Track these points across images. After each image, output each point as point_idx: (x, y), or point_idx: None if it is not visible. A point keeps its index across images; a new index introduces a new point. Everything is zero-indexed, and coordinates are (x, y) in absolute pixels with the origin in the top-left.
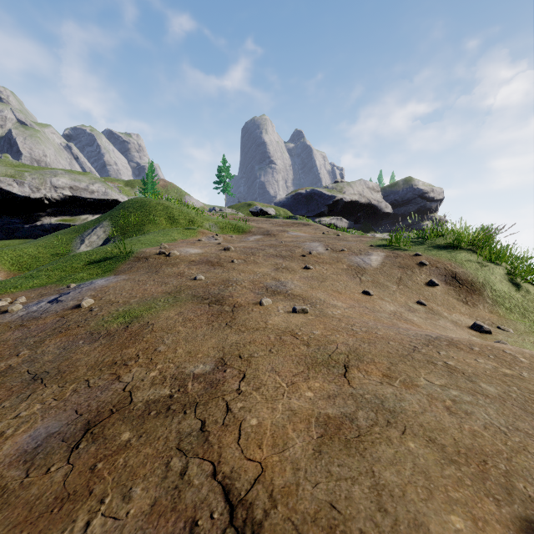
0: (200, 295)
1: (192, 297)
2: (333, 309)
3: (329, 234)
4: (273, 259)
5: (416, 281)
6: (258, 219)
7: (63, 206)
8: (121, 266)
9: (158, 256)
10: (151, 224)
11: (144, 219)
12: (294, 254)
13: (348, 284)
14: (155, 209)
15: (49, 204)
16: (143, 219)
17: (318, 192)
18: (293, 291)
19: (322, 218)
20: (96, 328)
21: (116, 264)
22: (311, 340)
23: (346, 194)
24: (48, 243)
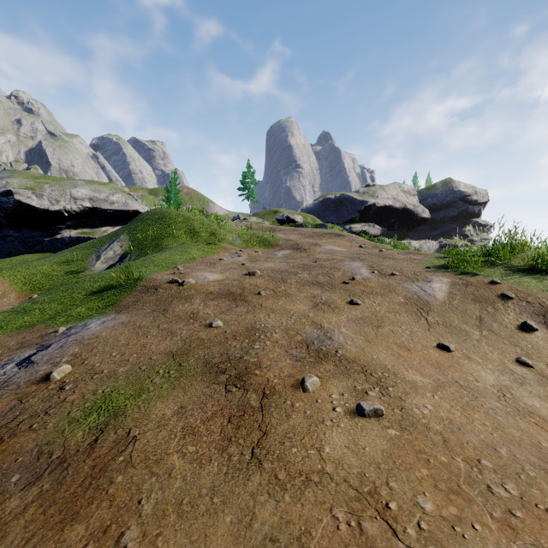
0: (215, 362)
1: (203, 366)
2: (417, 399)
3: (367, 248)
4: (308, 288)
5: (504, 323)
6: (285, 229)
7: (83, 218)
8: (125, 299)
9: (170, 285)
10: (170, 238)
11: (163, 232)
12: (333, 281)
13: (413, 329)
14: (175, 220)
15: (69, 217)
16: (161, 233)
17: (348, 197)
18: (344, 351)
19: (353, 224)
20: (51, 437)
21: (120, 295)
22: (427, 544)
23: (379, 199)
24: (64, 259)
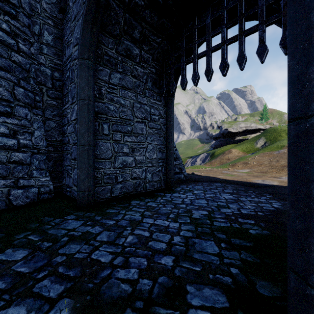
0: None
1: None
2: None
3: None
4: None
5: None
6: None
7: (242, 133)
8: (283, 148)
9: None
10: (279, 137)
11: (276, 135)
12: None
13: None
14: (280, 131)
15: (239, 133)
16: (276, 135)
17: None
18: None
19: None
20: None
21: (281, 147)
22: None
23: None
24: (247, 145)
